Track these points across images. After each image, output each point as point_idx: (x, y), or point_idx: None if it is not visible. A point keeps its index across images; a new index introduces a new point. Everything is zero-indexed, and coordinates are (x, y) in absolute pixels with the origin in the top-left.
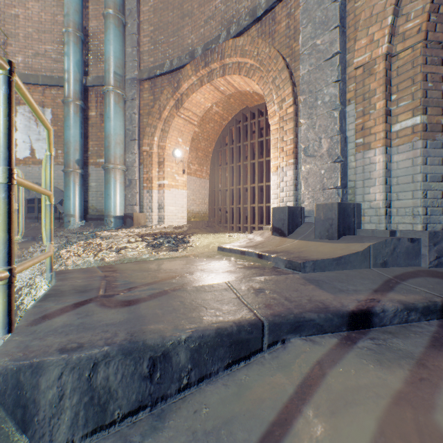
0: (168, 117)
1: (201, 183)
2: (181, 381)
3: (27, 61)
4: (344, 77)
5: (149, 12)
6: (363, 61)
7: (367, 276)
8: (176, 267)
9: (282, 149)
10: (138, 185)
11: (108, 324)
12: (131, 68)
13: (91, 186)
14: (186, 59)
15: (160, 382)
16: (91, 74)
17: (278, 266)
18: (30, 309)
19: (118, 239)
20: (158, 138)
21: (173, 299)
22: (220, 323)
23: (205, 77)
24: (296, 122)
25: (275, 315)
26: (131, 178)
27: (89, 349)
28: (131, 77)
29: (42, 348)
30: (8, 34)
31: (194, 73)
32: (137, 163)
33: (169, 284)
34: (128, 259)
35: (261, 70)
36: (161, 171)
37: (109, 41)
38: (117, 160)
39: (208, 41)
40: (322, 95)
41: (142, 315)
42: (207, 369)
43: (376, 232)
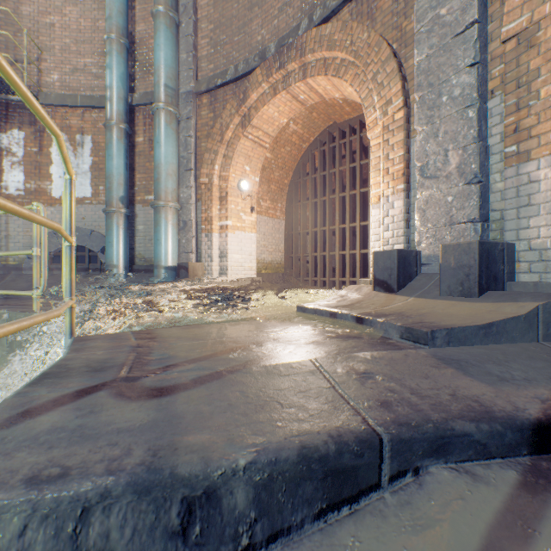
0: (232, 139)
1: (274, 225)
2: (238, 540)
3: (64, 79)
4: (484, 57)
5: (208, 6)
6: (517, 28)
7: (539, 355)
8: (239, 334)
9: (386, 171)
10: (195, 227)
11: (120, 429)
12: (186, 79)
13: (137, 230)
14: (255, 62)
15: (200, 542)
16: (137, 90)
17: (389, 335)
18: (8, 398)
19: (169, 296)
20: (220, 166)
21: (229, 387)
22: (306, 436)
23: (280, 82)
24: (408, 131)
25: (401, 423)
26: (186, 219)
27: (76, 482)
28: (186, 90)
29: (0, 475)
30: (43, 48)
31: (266, 78)
32: (193, 199)
33: (226, 362)
34: (179, 322)
35: (357, 65)
36: (223, 208)
37: (158, 46)
38: (168, 196)
39: (284, 35)
40: (450, 88)
41: (177, 414)
42: (283, 520)
43: (541, 286)
